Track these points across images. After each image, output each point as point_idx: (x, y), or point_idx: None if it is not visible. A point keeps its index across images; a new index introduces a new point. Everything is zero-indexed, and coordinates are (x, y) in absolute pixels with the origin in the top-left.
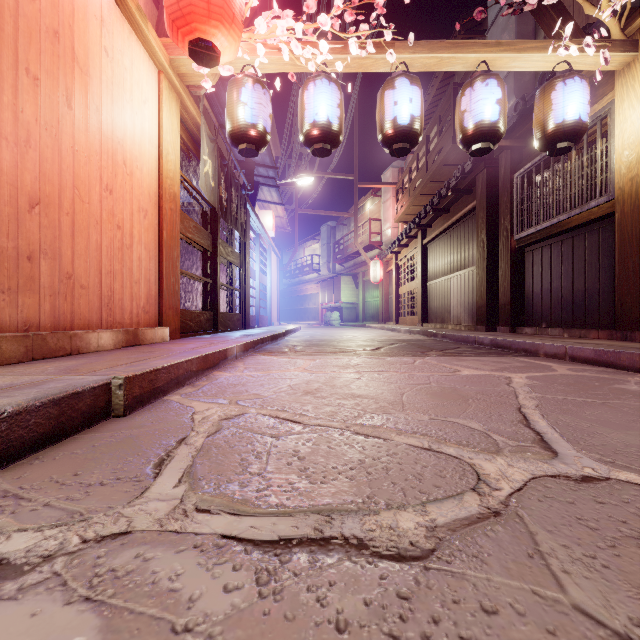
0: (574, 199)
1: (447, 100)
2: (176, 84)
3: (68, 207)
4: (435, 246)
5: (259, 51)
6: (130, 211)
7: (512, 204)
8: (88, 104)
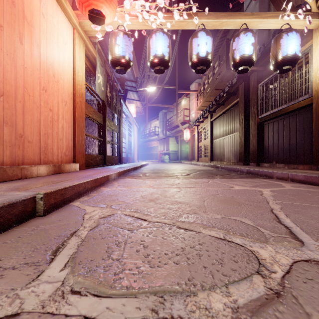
0: (290, 97)
1: (223, 48)
2: (83, 35)
3: (20, 98)
4: (217, 122)
5: (126, 17)
6: (57, 101)
7: (257, 100)
8: (32, 42)
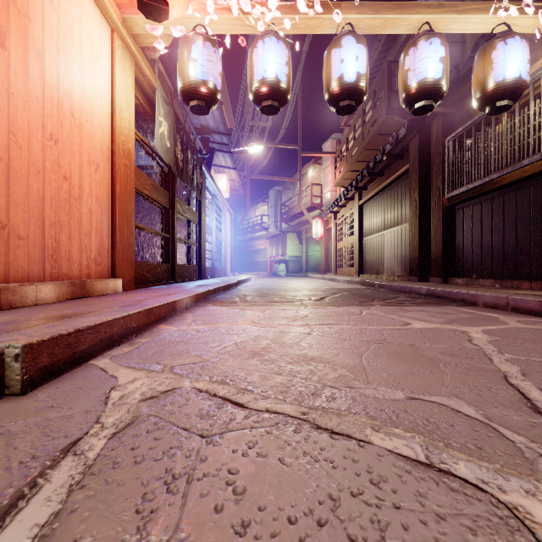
0: (506, 159)
1: (381, 76)
2: (130, 44)
3: (1, 152)
4: (370, 206)
5: (209, 9)
6: (79, 163)
7: (444, 166)
8: (27, 47)
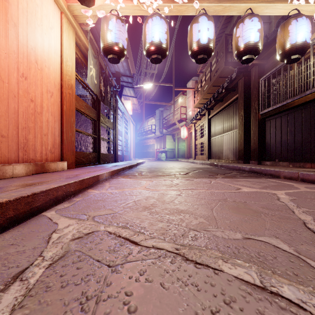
0: (296, 90)
1: (221, 43)
2: (72, 21)
3: None
4: (215, 119)
5: None
6: (40, 92)
7: (259, 95)
8: (7, 20)
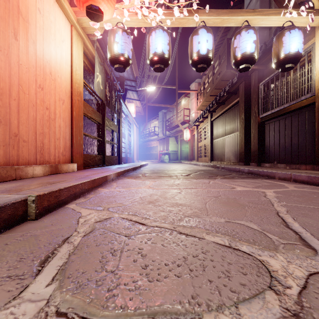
0: (292, 96)
1: (223, 47)
2: (81, 33)
3: (15, 96)
4: (217, 122)
5: (125, 14)
6: (54, 100)
7: (258, 99)
8: (28, 39)
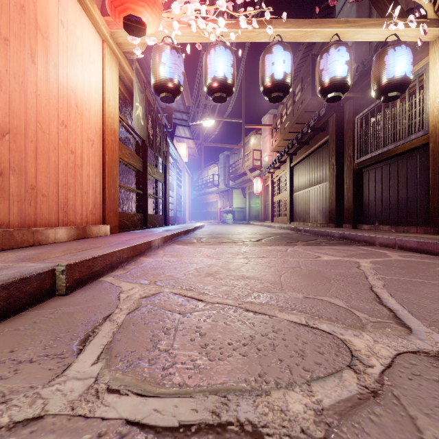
0: (399, 134)
1: (307, 66)
2: (115, 50)
3: (32, 136)
4: (299, 168)
5: (175, 26)
6: (81, 141)
7: (354, 138)
8: (48, 61)
